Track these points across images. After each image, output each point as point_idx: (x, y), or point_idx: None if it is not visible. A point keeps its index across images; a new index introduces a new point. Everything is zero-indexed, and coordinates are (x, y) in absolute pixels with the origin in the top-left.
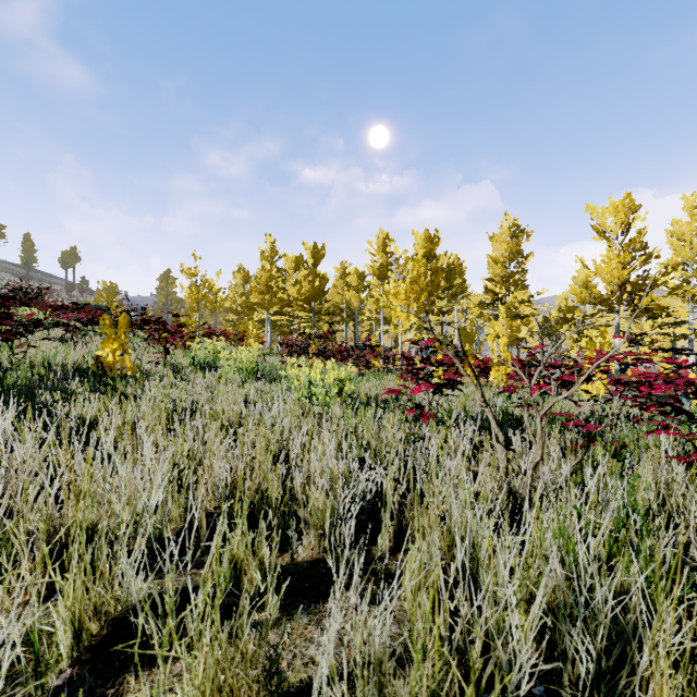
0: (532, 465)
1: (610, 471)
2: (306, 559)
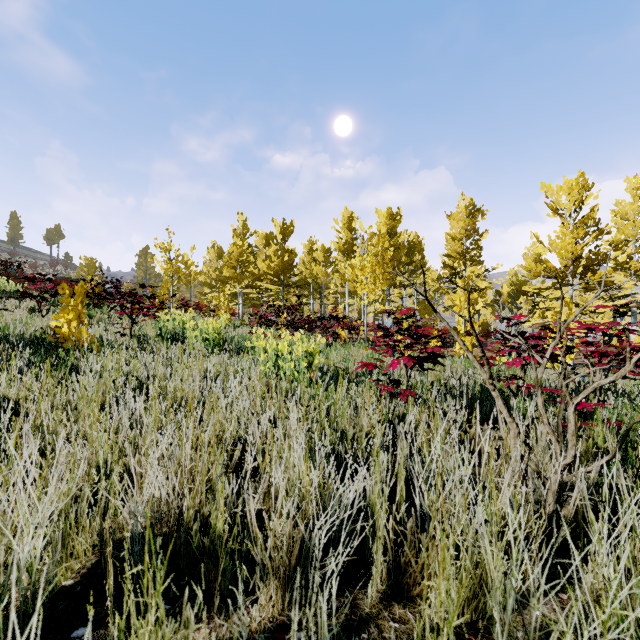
0: (559, 467)
1: (637, 465)
2: (263, 624)
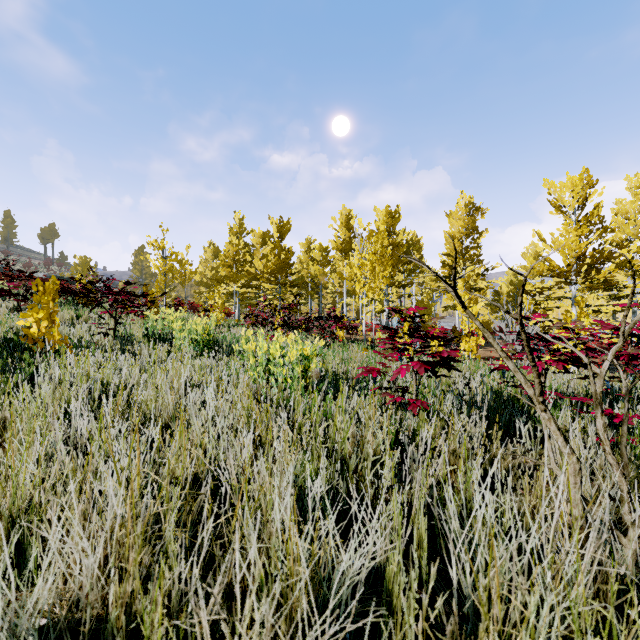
0: None
1: None
2: None
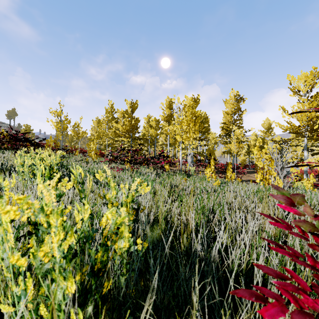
0: None
1: None
2: None
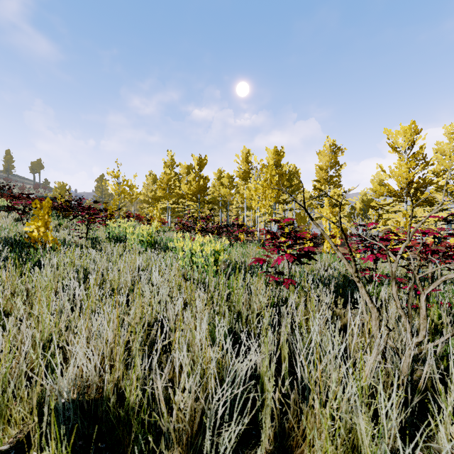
0: (412, 344)
1: None
2: None
